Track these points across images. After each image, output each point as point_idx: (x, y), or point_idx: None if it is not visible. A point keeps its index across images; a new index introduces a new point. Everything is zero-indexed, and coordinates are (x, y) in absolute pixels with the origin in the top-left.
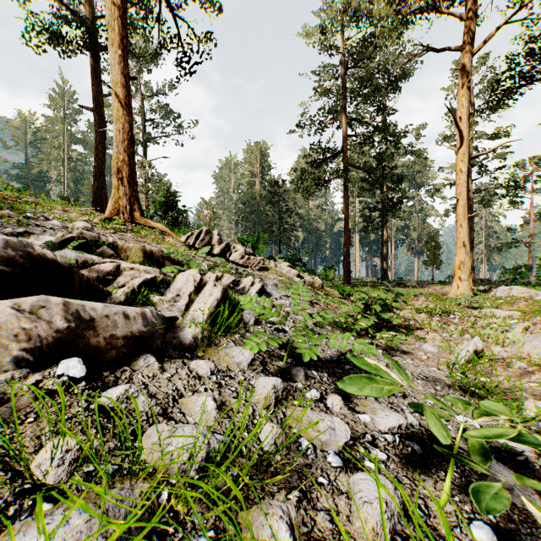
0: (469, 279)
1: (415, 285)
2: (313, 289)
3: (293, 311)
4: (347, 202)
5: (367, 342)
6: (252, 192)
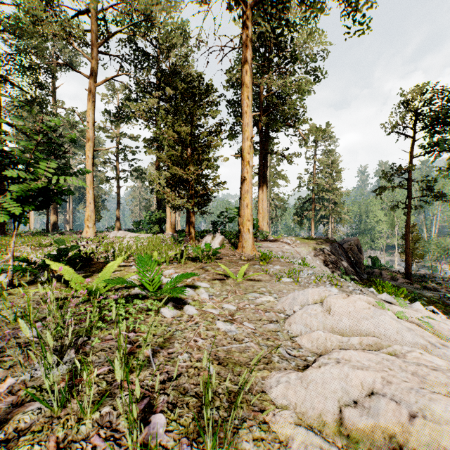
0: (94, 227)
1: (73, 233)
2: None
3: None
4: None
5: None
6: None
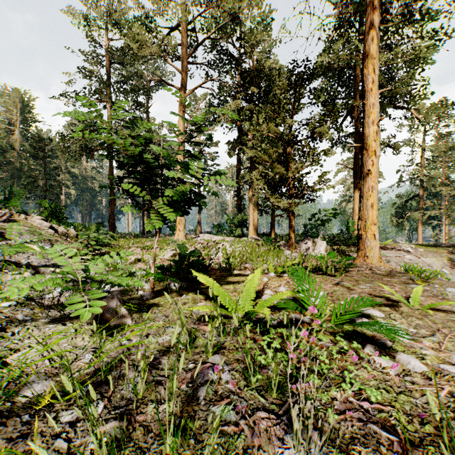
0: (184, 230)
1: (163, 236)
2: (61, 237)
3: (8, 238)
4: (112, 170)
5: (80, 261)
6: (10, 141)
